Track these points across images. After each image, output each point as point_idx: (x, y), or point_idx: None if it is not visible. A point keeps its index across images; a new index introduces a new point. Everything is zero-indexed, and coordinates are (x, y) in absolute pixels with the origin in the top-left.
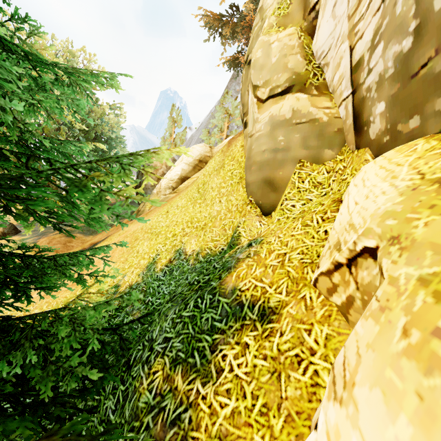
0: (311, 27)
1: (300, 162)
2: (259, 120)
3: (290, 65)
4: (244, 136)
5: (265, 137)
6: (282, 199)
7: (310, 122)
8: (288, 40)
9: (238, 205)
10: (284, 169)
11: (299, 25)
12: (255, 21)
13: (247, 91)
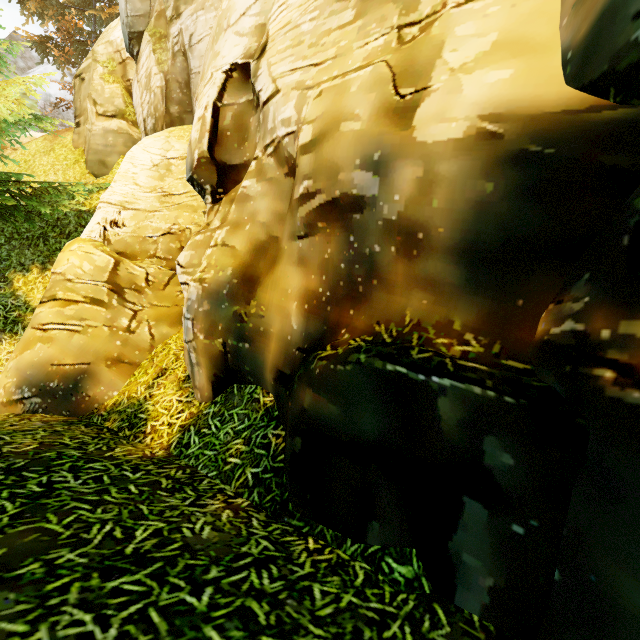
0: (129, 89)
1: (123, 155)
2: (96, 125)
3: (117, 103)
4: (77, 132)
5: (101, 136)
6: (113, 168)
7: (128, 137)
8: (116, 90)
9: (76, 177)
10: (114, 157)
11: (122, 83)
12: (89, 55)
13: (80, 99)
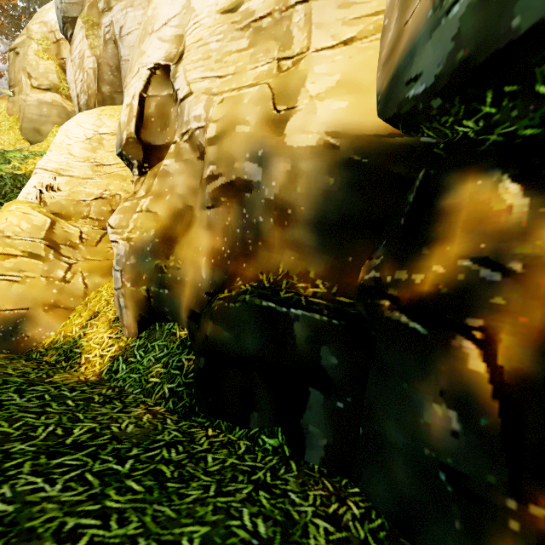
0: (63, 66)
1: (57, 125)
2: (31, 96)
3: (51, 78)
4: (11, 101)
5: (35, 106)
6: (47, 136)
7: (62, 109)
8: (50, 66)
9: (11, 142)
10: (48, 126)
11: (56, 60)
12: (24, 31)
13: (14, 71)
